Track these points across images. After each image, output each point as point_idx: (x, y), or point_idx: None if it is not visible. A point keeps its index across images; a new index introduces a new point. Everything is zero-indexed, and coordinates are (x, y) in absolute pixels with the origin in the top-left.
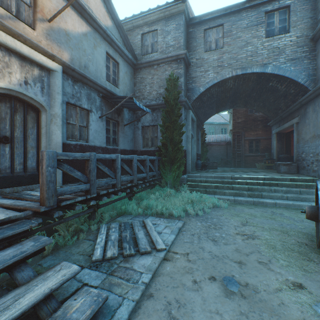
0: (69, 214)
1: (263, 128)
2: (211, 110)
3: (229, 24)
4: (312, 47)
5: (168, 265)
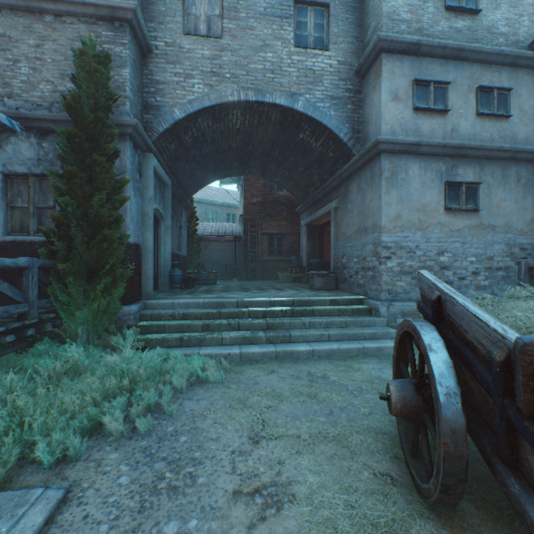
0: None
1: (289, 217)
2: (204, 170)
3: None
4: (358, 86)
5: None
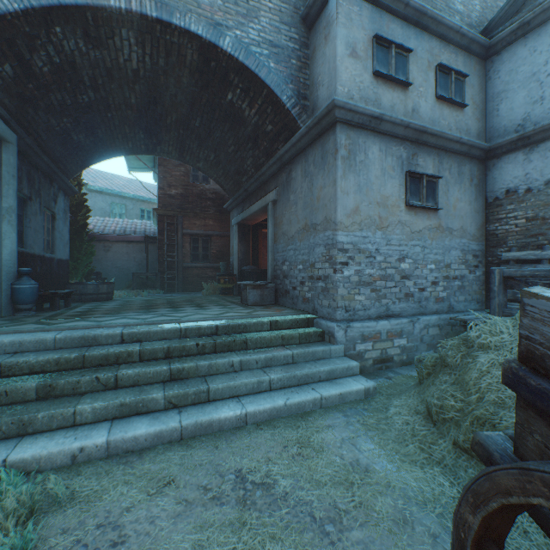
0: None
1: (217, 215)
2: (90, 136)
3: None
4: (305, 37)
5: None
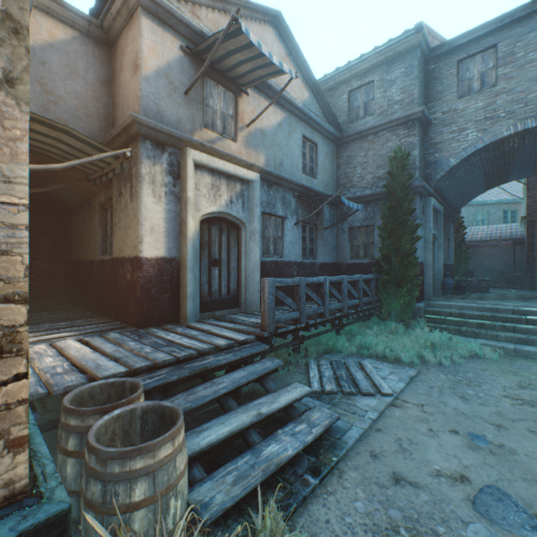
0: (277, 343)
1: None
2: (474, 187)
3: (508, 42)
4: None
5: (396, 410)
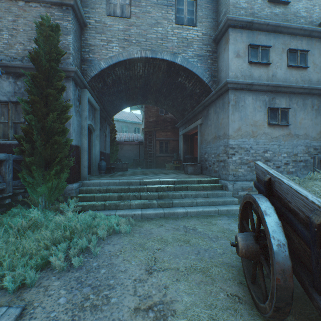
0: None
1: (172, 130)
2: (120, 101)
3: None
4: (214, 48)
5: None
